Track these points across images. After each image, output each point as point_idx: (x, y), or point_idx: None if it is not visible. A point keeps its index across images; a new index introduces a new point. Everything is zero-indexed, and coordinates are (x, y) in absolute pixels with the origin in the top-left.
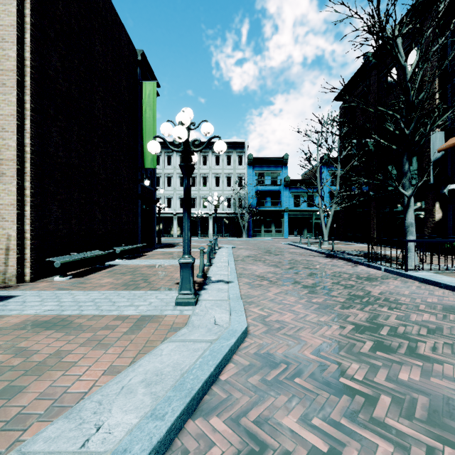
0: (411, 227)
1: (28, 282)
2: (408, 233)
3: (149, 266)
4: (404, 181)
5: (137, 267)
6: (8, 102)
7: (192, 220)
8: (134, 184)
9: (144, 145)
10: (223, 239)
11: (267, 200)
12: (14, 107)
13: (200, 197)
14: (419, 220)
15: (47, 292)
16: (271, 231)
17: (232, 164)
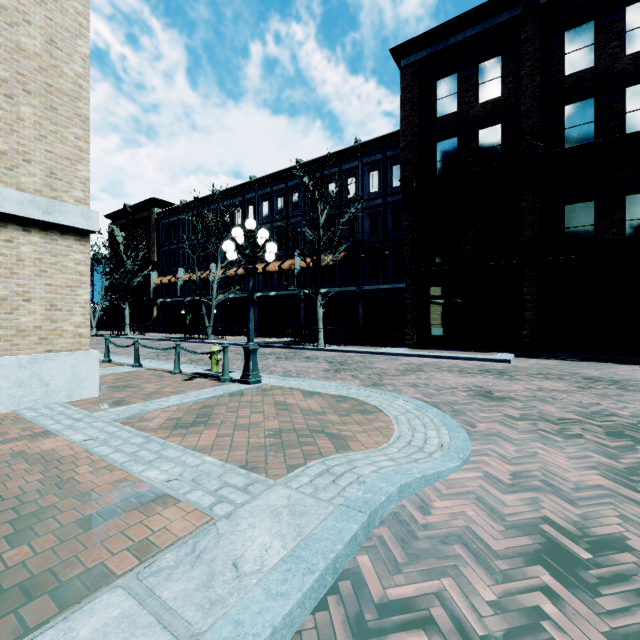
0: (127, 320)
1: None
2: (126, 322)
3: None
4: (122, 302)
5: None
6: None
7: None
8: None
9: None
10: None
11: None
12: None
13: None
14: (150, 316)
15: None
16: None
17: None
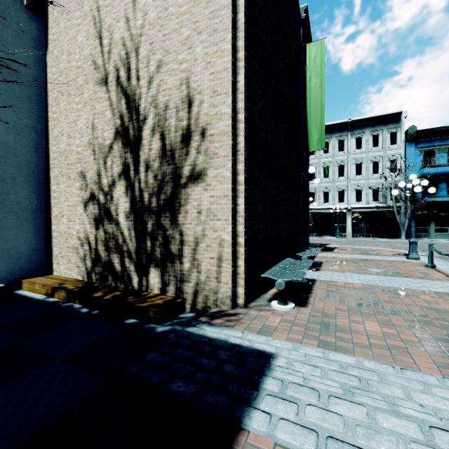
0: None
1: (242, 307)
2: None
3: (377, 290)
4: None
5: (358, 290)
6: (221, 52)
7: (323, 216)
8: (298, 172)
9: (308, 123)
10: (373, 241)
11: (443, 187)
12: (228, 57)
13: (335, 189)
14: None
15: (314, 352)
16: (447, 230)
17: (381, 144)
